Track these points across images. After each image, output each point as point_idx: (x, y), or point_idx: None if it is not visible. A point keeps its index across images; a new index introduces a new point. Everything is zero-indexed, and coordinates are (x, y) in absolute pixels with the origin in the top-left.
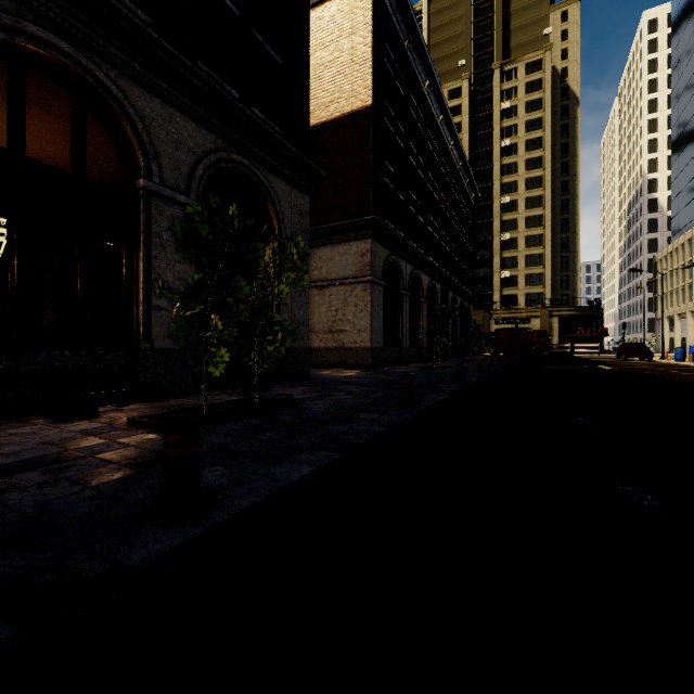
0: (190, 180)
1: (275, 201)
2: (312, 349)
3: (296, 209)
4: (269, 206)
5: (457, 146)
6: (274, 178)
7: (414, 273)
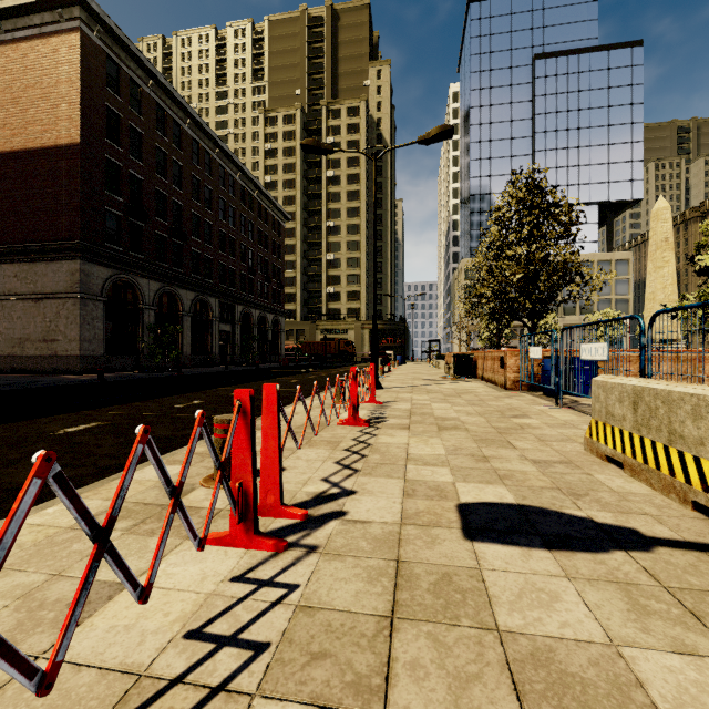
0: None
1: None
2: (29, 357)
3: None
4: None
5: (247, 176)
6: None
7: (166, 290)
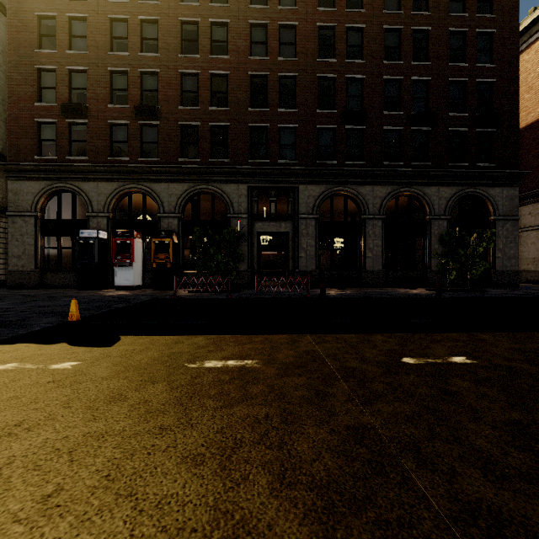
0: (445, 209)
1: (491, 200)
2: None
3: (507, 198)
4: (487, 203)
5: None
6: (490, 189)
7: None
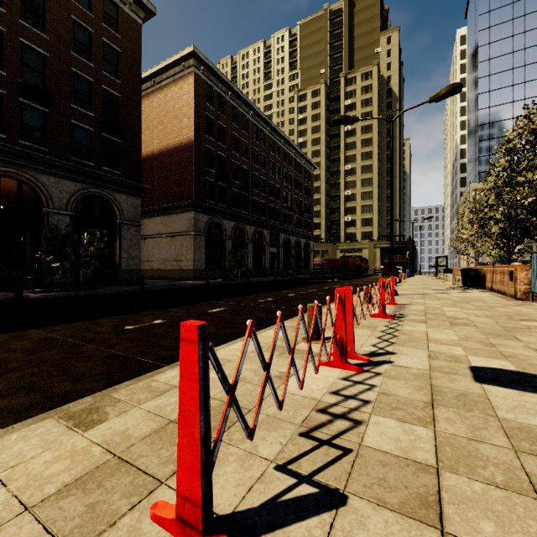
0: (68, 204)
1: (117, 204)
2: (168, 270)
3: (132, 205)
4: (114, 207)
5: (287, 142)
6: (117, 194)
7: (238, 226)
